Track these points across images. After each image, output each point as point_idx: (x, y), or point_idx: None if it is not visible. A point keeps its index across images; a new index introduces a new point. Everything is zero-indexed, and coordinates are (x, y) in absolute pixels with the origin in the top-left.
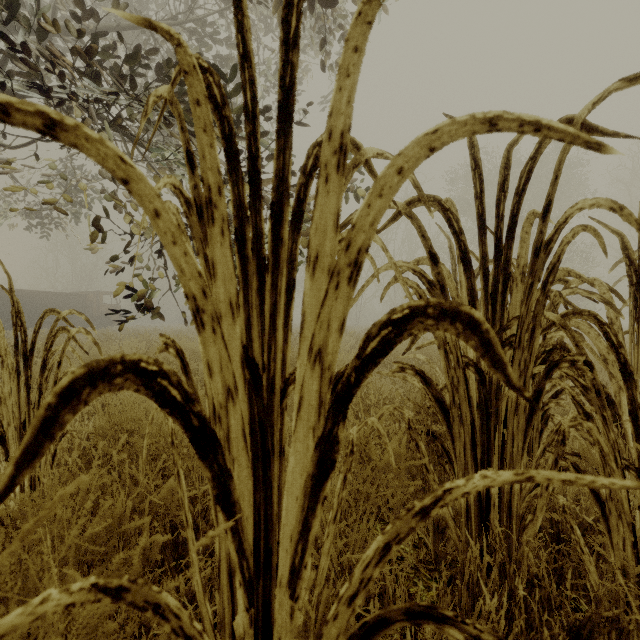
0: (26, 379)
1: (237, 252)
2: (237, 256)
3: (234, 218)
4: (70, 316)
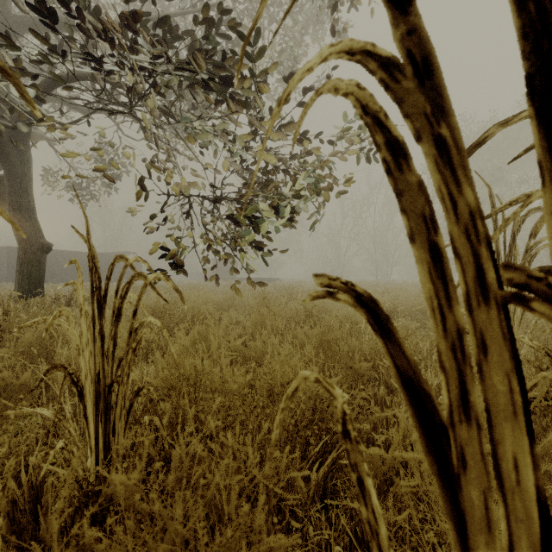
0: (100, 328)
1: (534, 117)
2: (534, 124)
3: (524, 57)
4: (103, 272)
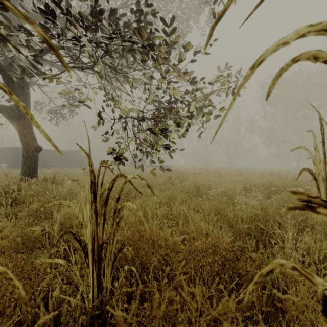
0: (95, 208)
1: None
2: None
3: None
4: (67, 162)
